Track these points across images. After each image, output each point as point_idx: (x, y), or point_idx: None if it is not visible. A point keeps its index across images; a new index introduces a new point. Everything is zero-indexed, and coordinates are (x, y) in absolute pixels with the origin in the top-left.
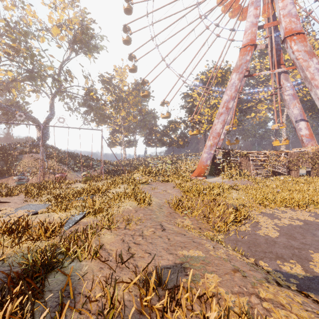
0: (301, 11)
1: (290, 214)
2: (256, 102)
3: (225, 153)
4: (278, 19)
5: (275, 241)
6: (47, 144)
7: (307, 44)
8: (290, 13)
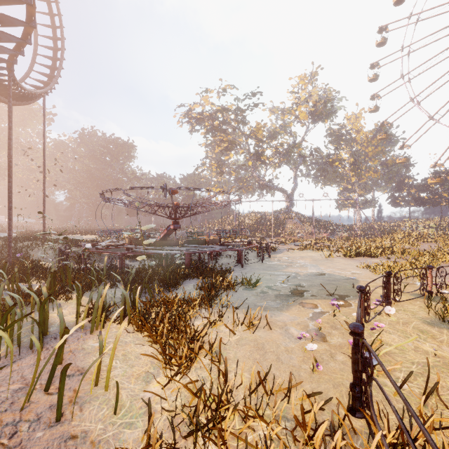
0: None
1: None
2: None
3: None
4: None
5: None
6: (293, 211)
7: None
8: None
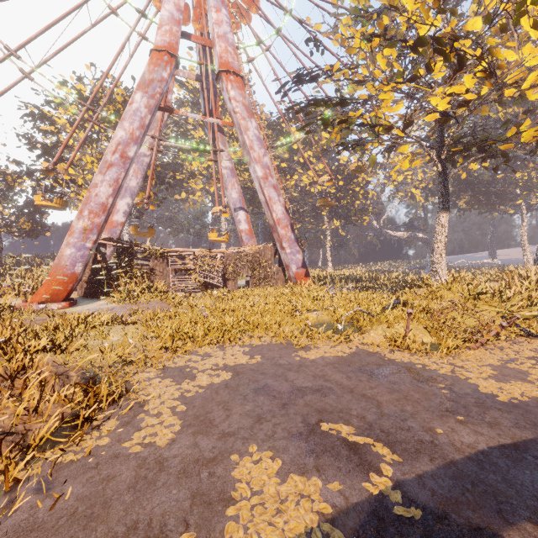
0: (240, 47)
1: (215, 359)
2: (189, 176)
3: (121, 250)
4: (212, 38)
5: (164, 462)
6: None
7: (246, 95)
8: (227, 38)
